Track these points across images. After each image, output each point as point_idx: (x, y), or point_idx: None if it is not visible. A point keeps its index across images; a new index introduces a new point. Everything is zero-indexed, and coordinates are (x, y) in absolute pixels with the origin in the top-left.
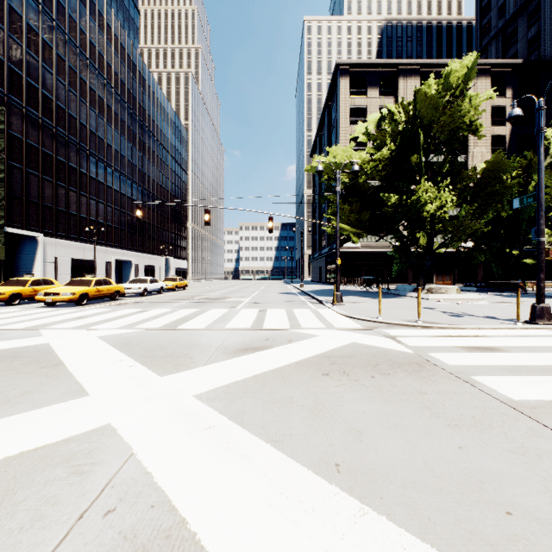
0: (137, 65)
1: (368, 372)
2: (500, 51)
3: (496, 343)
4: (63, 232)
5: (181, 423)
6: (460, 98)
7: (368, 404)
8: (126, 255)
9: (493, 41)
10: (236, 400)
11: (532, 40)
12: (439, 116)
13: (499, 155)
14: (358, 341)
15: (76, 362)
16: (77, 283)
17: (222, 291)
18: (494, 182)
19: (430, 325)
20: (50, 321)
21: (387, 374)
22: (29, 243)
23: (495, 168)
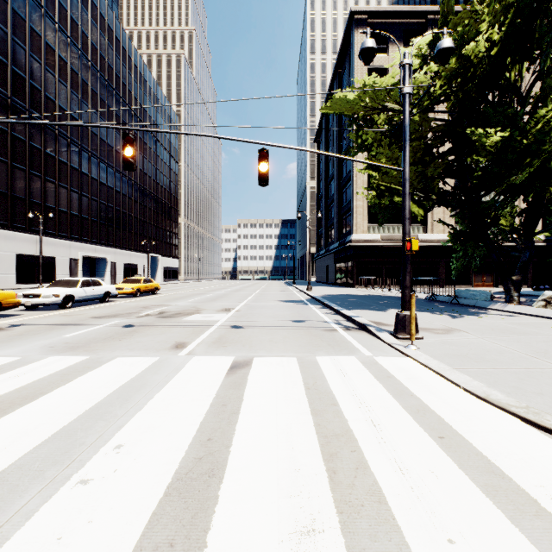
0: (114, 30)
1: None
2: None
3: None
4: (3, 220)
5: None
6: None
7: None
8: (98, 251)
9: None
10: None
11: None
12: None
13: None
14: None
15: None
16: None
17: (201, 298)
18: None
19: None
20: None
21: None
22: None
23: None
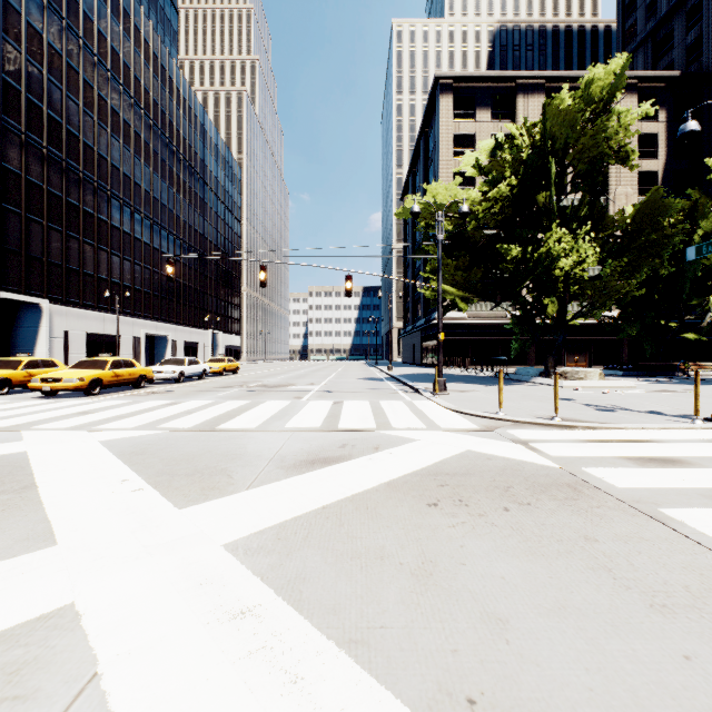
0: (175, 80)
1: (498, 500)
2: (650, 61)
3: (676, 452)
4: (76, 298)
5: (195, 604)
6: (604, 116)
7: (507, 562)
8: (160, 329)
9: (641, 49)
10: (293, 554)
11: (692, 46)
12: (576, 140)
13: (657, 193)
14: (475, 448)
15: (55, 484)
16: (87, 365)
17: (285, 376)
18: (650, 229)
19: (574, 424)
20: (41, 417)
21: (528, 505)
22: (31, 312)
23: (651, 210)
